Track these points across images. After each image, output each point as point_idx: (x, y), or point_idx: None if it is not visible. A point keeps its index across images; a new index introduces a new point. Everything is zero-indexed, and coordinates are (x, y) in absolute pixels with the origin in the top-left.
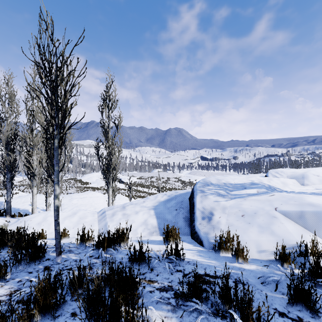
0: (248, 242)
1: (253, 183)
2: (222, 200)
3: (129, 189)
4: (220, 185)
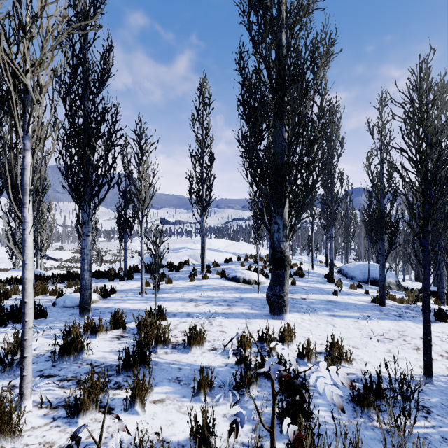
0: (176, 263)
1: (184, 247)
2: (171, 254)
3: (100, 260)
4: (171, 249)
